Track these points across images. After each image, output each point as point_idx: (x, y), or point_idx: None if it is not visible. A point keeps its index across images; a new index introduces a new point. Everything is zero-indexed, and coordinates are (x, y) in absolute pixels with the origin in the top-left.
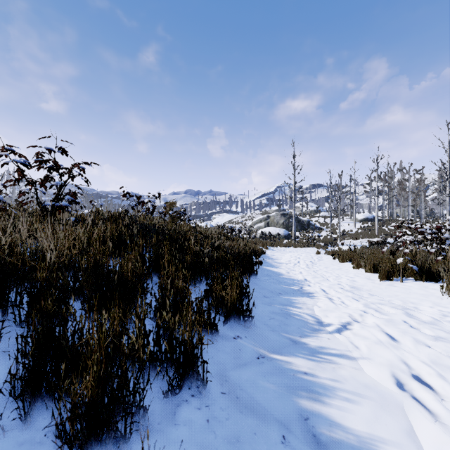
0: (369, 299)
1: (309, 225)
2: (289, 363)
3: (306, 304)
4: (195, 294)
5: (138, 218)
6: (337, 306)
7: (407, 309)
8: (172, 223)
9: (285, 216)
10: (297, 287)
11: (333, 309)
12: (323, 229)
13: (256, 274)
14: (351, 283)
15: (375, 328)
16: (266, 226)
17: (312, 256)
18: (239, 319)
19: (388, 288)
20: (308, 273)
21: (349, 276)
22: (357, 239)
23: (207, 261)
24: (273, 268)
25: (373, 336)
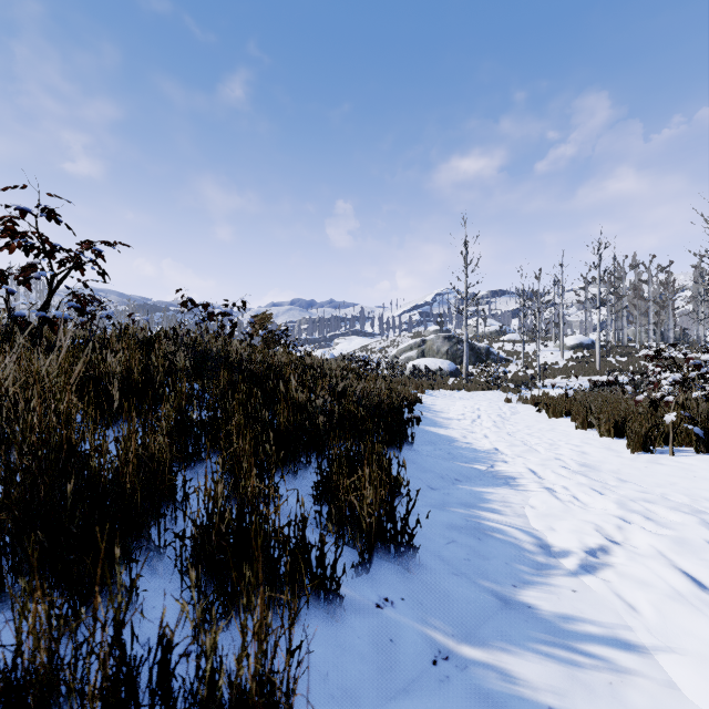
0: (625, 493)
1: (489, 354)
2: (508, 677)
3: (509, 502)
4: (295, 492)
5: (196, 340)
6: (570, 507)
7: (706, 515)
8: (263, 351)
9: (451, 340)
10: (484, 465)
11: (564, 515)
12: (511, 361)
13: (412, 443)
14: (579, 456)
15: (663, 562)
16: (420, 357)
17: (500, 407)
18: (386, 554)
19: (651, 468)
20: (499, 437)
21: (573, 444)
22: (567, 377)
23: (320, 423)
24: (439, 429)
25: (665, 584)
